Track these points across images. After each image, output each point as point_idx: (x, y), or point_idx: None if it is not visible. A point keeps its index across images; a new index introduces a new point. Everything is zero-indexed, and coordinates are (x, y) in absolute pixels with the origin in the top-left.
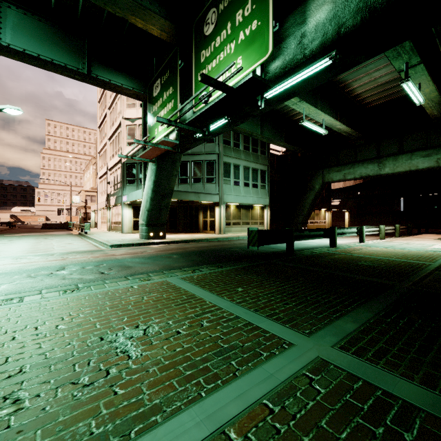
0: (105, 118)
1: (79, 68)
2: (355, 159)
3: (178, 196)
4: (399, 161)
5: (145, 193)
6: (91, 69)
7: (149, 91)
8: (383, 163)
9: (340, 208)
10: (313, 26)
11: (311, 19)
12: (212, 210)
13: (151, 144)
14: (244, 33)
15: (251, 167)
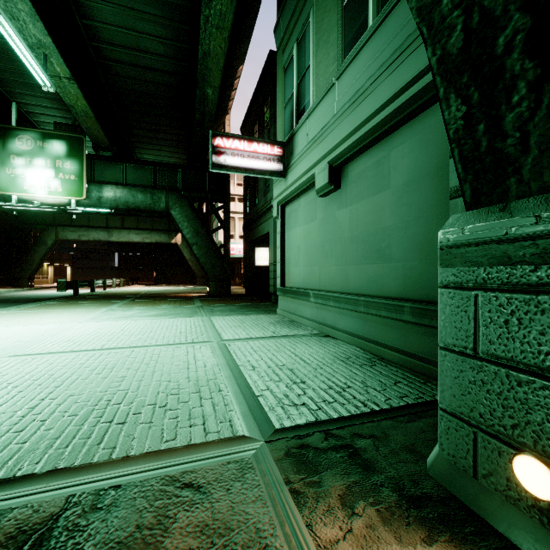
0: None
1: None
2: (89, 224)
3: None
4: (122, 234)
5: None
6: None
7: None
8: (112, 233)
9: (63, 262)
10: (106, 198)
11: (105, 194)
12: None
13: None
14: (65, 176)
15: None
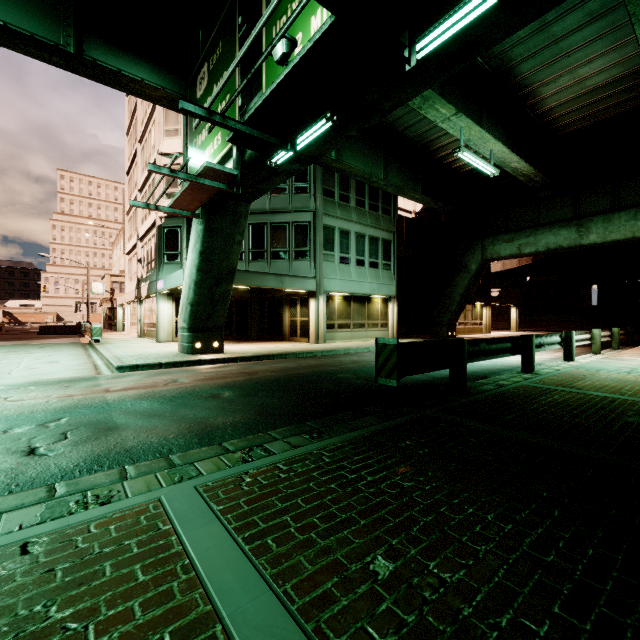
0: (135, 159)
1: (59, 43)
2: (536, 221)
3: (247, 279)
4: (614, 223)
5: (187, 275)
6: (83, 47)
7: (190, 92)
8: (586, 227)
9: (503, 301)
10: None
11: None
12: (304, 304)
13: (185, 176)
14: None
15: (367, 234)
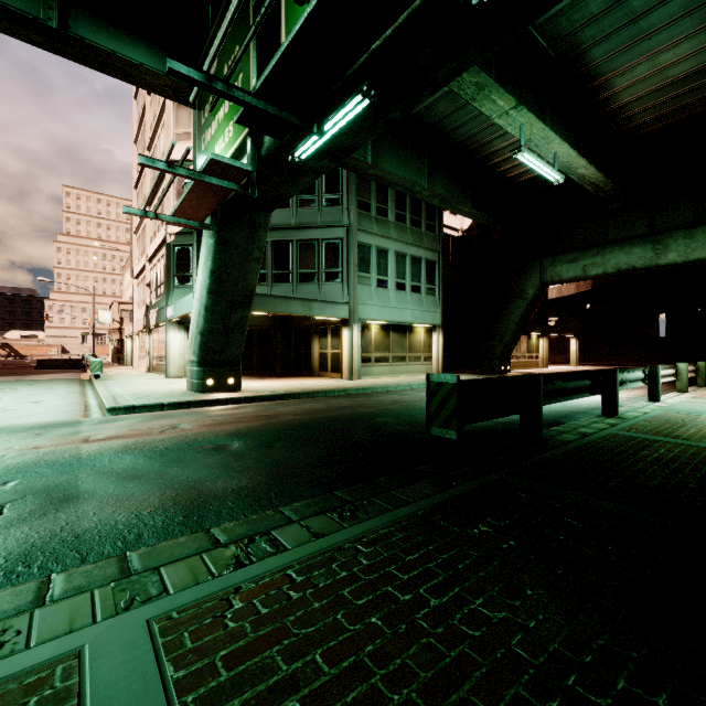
0: (144, 169)
1: (39, 17)
2: (604, 238)
3: (269, 305)
4: (698, 239)
5: (197, 298)
6: (68, 22)
7: None
8: (664, 244)
9: (562, 331)
10: None
11: None
12: (336, 334)
13: (187, 172)
14: None
15: (408, 253)
